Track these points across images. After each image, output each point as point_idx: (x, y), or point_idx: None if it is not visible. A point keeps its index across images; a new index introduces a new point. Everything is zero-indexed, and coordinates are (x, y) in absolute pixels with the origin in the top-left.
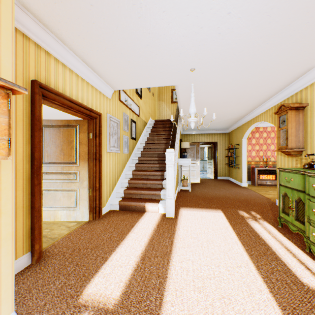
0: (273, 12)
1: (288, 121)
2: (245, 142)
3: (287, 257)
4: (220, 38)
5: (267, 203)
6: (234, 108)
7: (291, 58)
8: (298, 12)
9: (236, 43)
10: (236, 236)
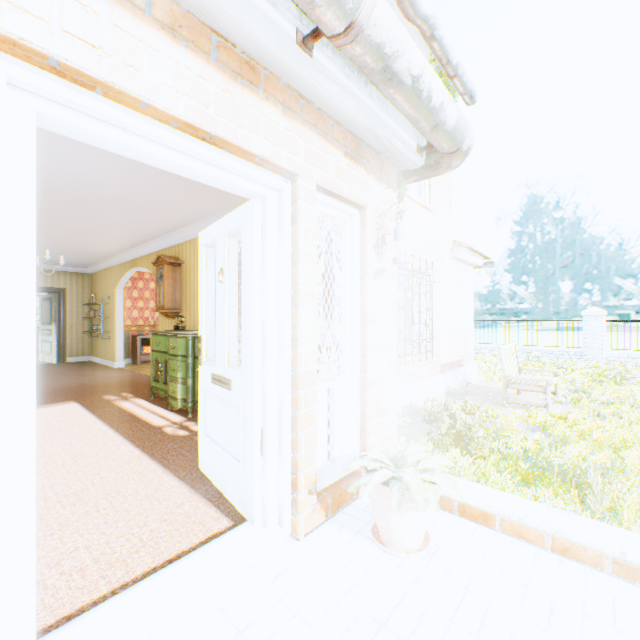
0: (133, 180)
1: (166, 277)
2: (122, 295)
3: (150, 416)
4: (74, 173)
5: (148, 381)
6: (99, 239)
7: (162, 214)
8: (156, 188)
9: (96, 183)
10: (96, 418)
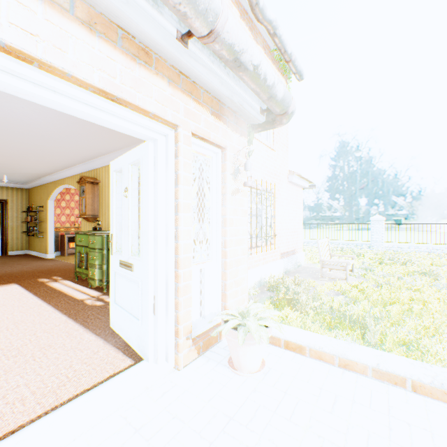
0: (61, 122)
1: (87, 192)
2: (53, 204)
3: (75, 293)
4: (15, 115)
5: (73, 267)
6: (35, 163)
7: (84, 146)
8: (79, 128)
9: (32, 123)
10: (33, 295)
